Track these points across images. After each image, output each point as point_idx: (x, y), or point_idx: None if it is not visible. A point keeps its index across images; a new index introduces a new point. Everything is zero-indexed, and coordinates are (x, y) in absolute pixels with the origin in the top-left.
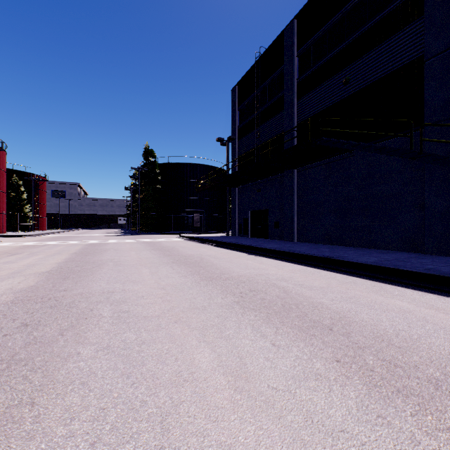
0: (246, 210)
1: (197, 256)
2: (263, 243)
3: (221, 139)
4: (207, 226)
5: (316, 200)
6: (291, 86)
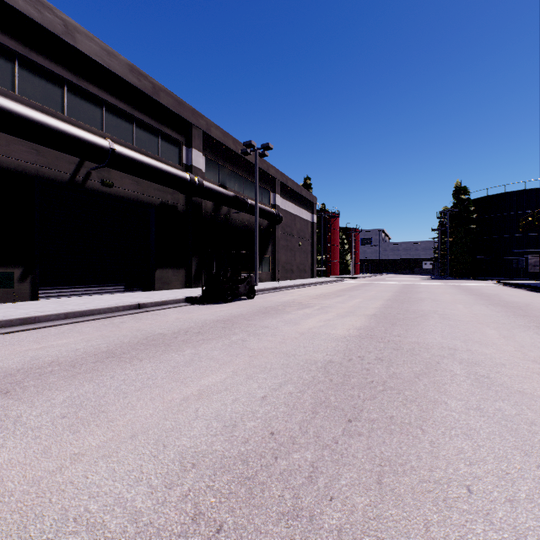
0: None
1: (493, 294)
2: None
3: None
4: None
5: None
6: None
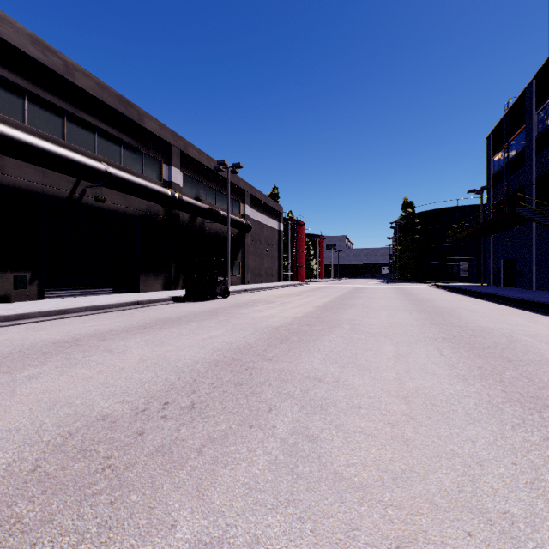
0: (498, 259)
1: (417, 293)
2: (487, 289)
3: (472, 191)
4: (478, 276)
5: (548, 250)
6: (529, 143)
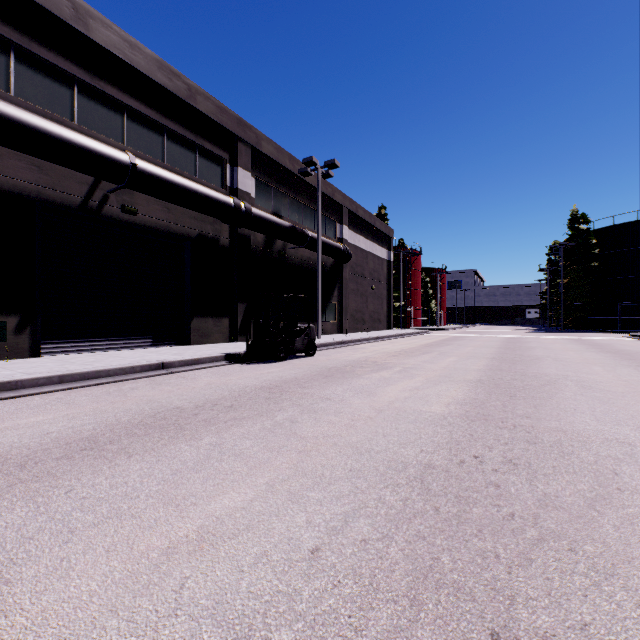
0: None
1: (634, 351)
2: None
3: None
4: None
5: None
6: None
